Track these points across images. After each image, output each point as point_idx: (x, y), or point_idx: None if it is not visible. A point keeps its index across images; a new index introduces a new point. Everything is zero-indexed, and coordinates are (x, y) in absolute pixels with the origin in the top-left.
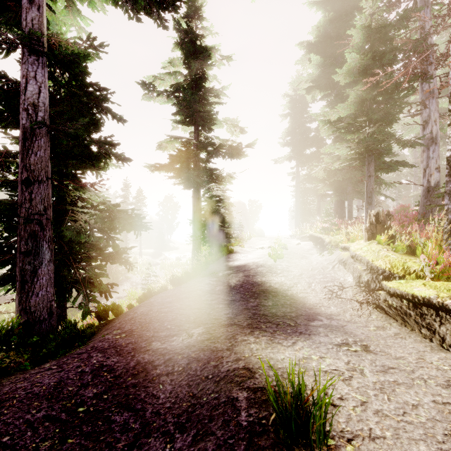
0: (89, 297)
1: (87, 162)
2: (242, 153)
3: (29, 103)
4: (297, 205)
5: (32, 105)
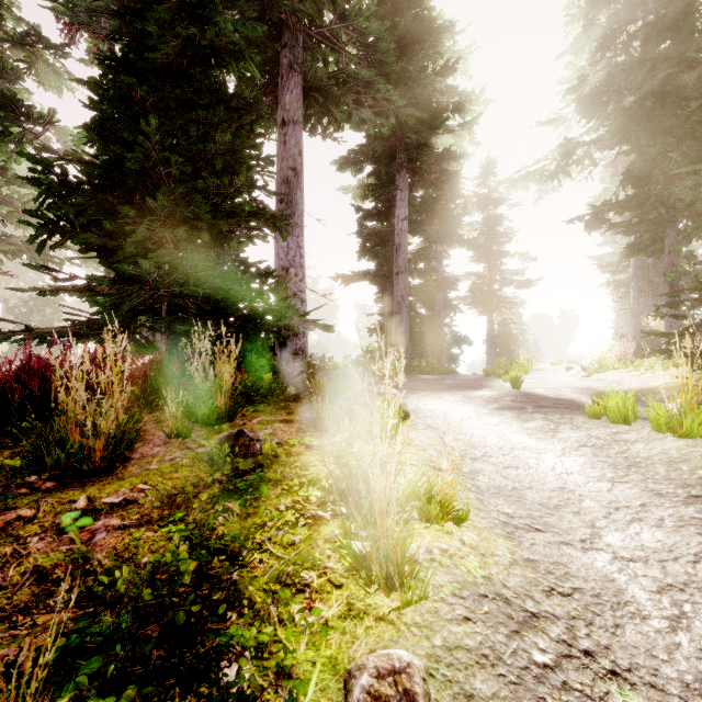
0: (454, 370)
1: (445, 313)
2: (532, 283)
3: (440, 299)
4: (618, 320)
5: (441, 300)
